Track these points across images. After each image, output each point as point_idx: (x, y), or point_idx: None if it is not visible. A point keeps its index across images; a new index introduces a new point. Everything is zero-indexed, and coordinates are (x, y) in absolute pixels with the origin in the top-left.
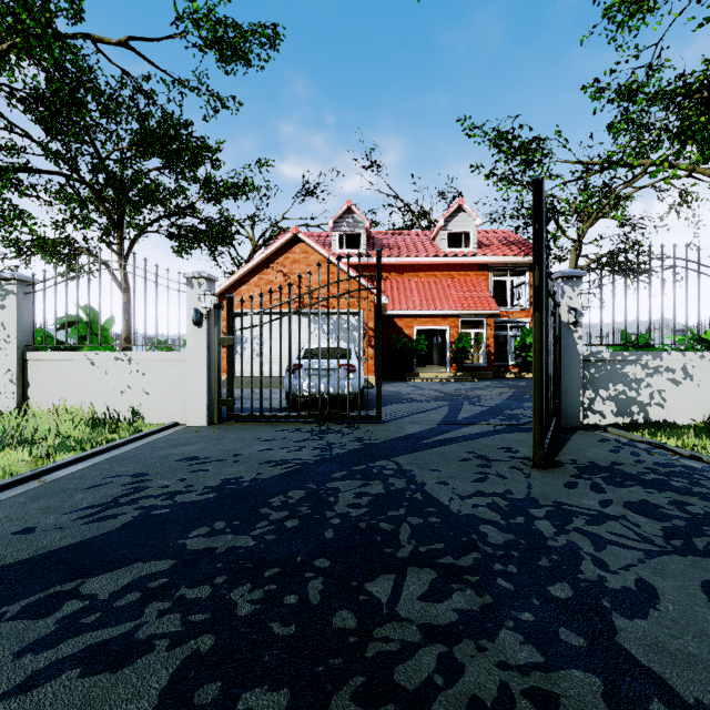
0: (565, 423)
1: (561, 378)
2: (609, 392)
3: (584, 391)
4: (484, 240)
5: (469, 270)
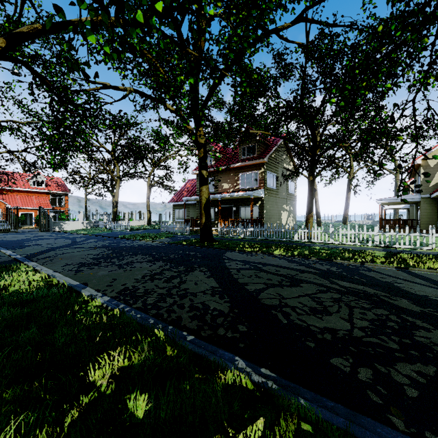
0: (50, 231)
1: (50, 225)
2: (58, 226)
3: (54, 226)
4: (49, 182)
5: (43, 194)
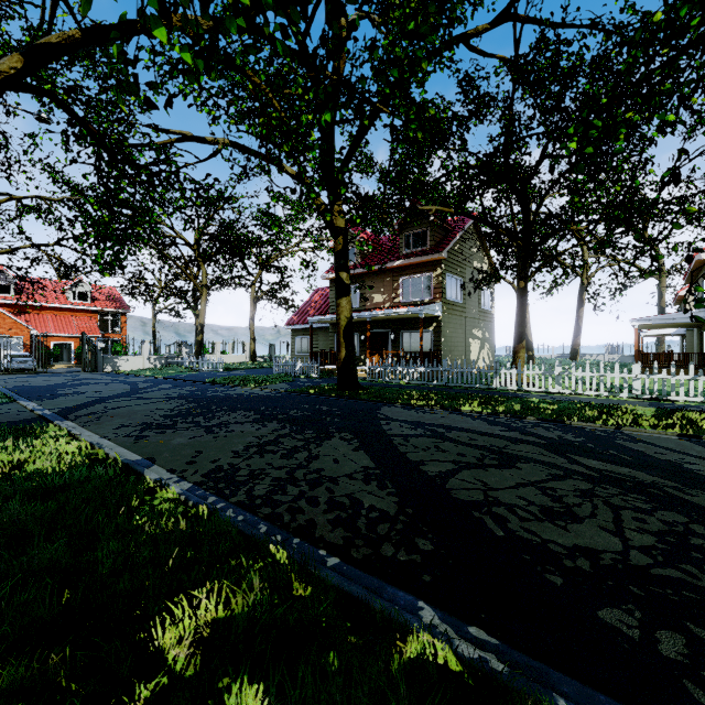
0: (99, 371)
1: (98, 362)
2: (110, 364)
3: (104, 364)
4: (97, 295)
5: (87, 312)
